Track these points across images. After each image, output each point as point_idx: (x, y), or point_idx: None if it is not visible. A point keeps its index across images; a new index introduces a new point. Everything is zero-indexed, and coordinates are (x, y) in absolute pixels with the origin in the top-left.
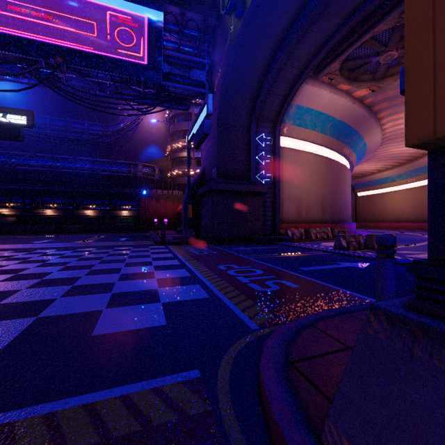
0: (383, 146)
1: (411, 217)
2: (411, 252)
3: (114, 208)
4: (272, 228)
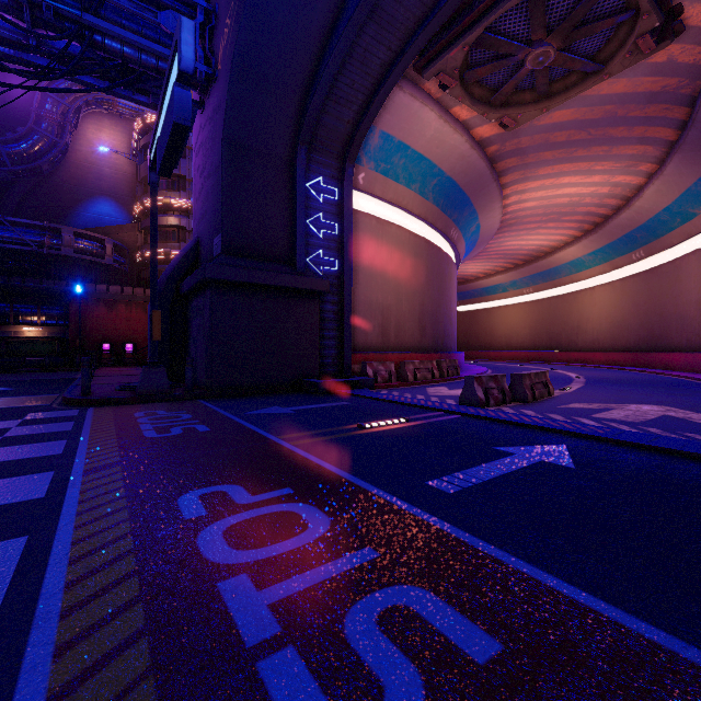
0: (498, 235)
1: (528, 344)
2: (587, 405)
3: (2, 321)
4: (337, 362)
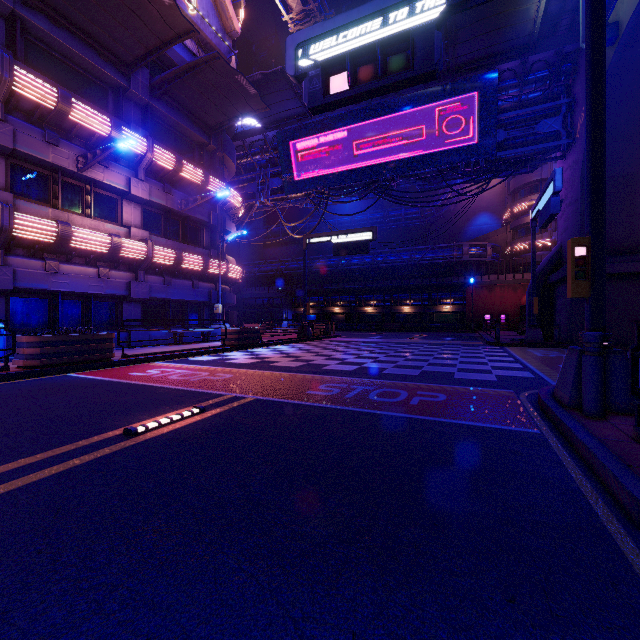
0: None
1: None
2: None
3: (433, 303)
4: None
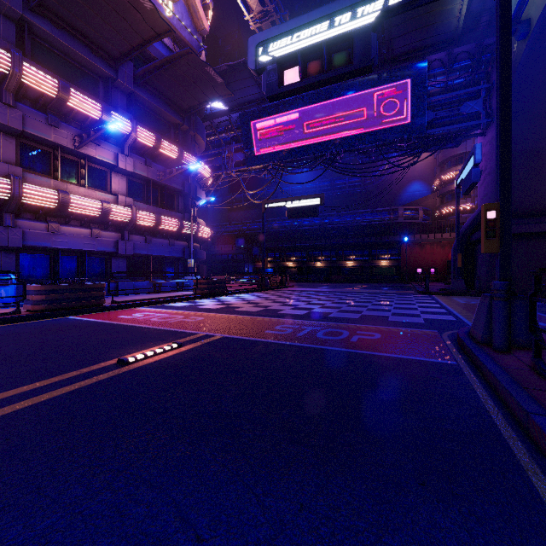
0: None
1: None
2: None
3: (372, 258)
4: None
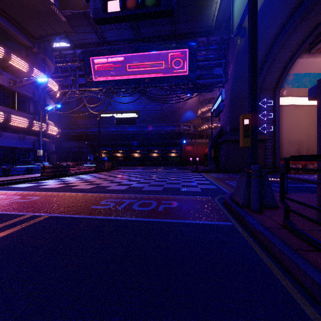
0: None
1: None
2: None
3: (167, 152)
4: (272, 164)
